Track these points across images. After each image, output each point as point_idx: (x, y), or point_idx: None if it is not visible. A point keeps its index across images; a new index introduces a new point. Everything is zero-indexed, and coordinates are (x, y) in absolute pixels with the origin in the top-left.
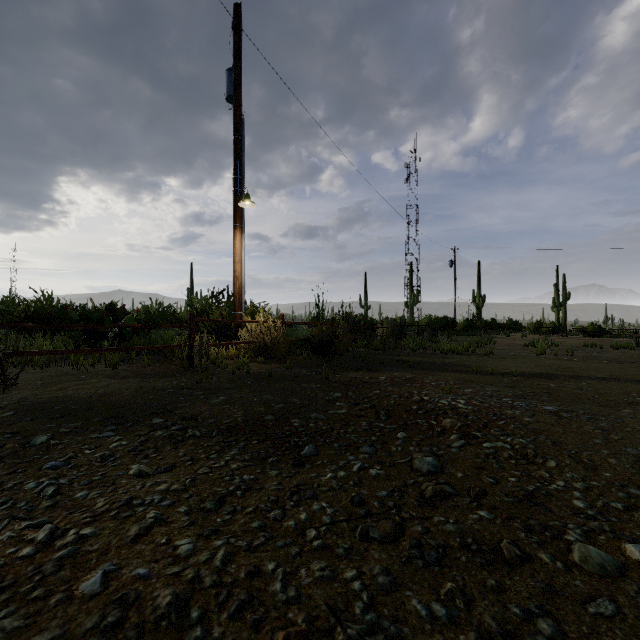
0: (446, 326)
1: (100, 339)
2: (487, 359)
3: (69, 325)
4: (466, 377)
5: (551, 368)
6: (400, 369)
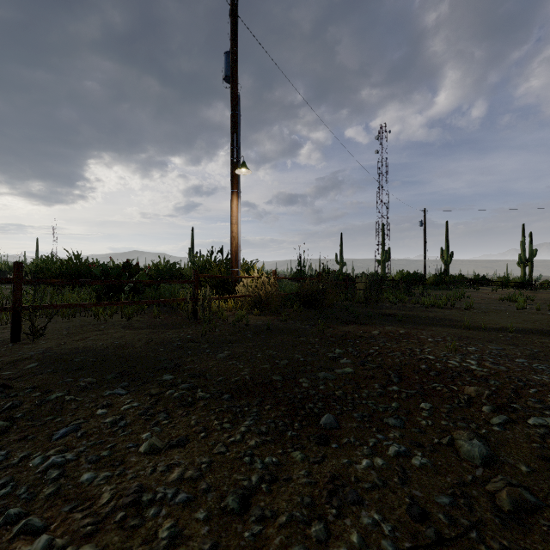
0: (417, 281)
1: (118, 292)
2: (469, 313)
3: (89, 281)
4: (459, 332)
5: (542, 324)
6: (389, 323)
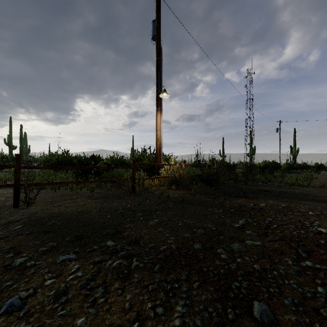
0: (276, 167)
1: (87, 174)
2: (324, 190)
3: (64, 167)
4: None
5: None
6: (269, 197)
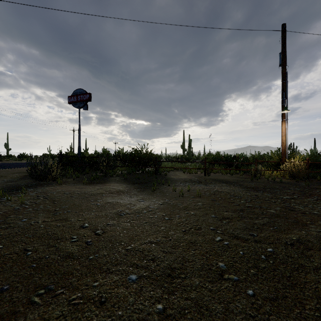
0: None
1: (230, 167)
2: None
3: (220, 162)
4: None
5: None
6: None
